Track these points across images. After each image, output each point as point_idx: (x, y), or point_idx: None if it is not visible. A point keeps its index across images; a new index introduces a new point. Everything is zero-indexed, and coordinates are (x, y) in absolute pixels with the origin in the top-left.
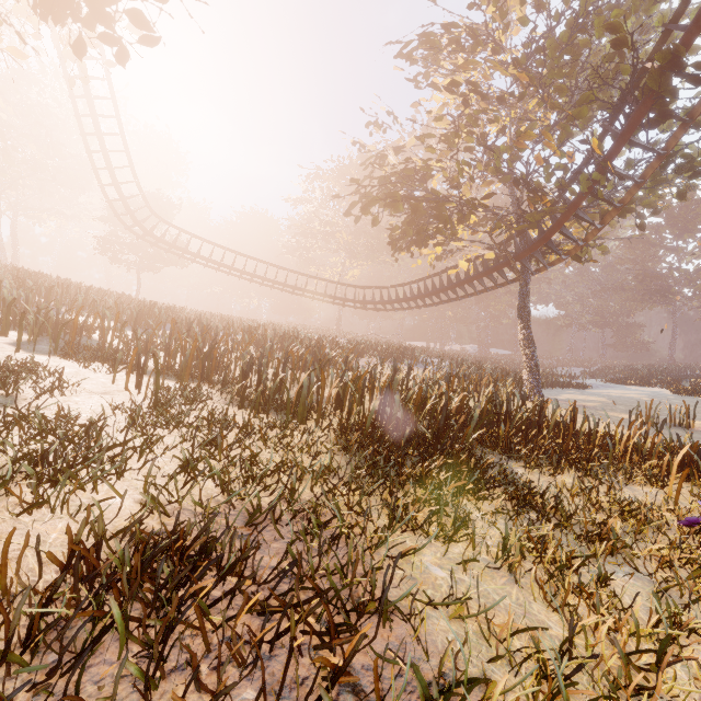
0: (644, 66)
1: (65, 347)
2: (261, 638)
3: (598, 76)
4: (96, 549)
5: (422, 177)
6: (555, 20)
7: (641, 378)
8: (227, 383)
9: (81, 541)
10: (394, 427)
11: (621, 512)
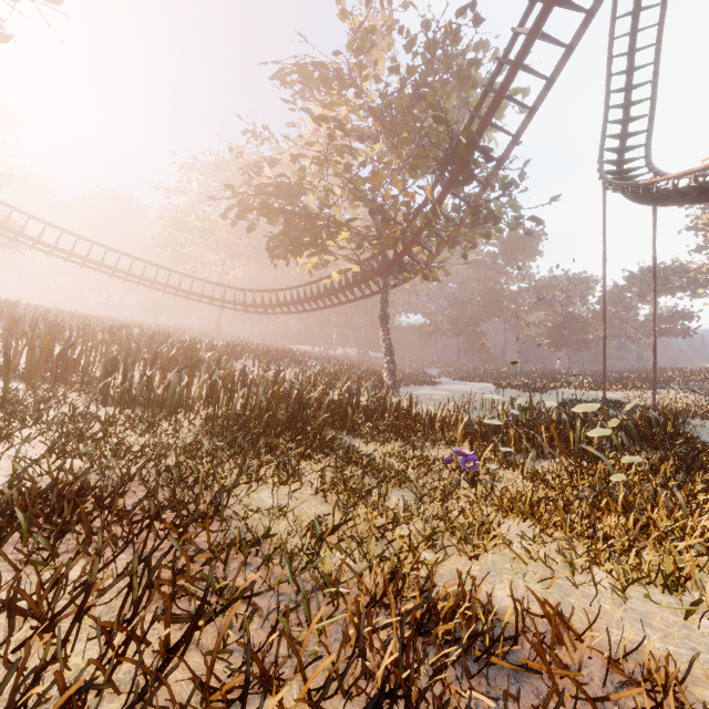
0: (460, 137)
1: None
2: (131, 517)
3: (434, 135)
4: None
5: (297, 193)
6: (403, 82)
7: (479, 376)
8: (86, 384)
9: None
10: (258, 416)
11: (419, 464)
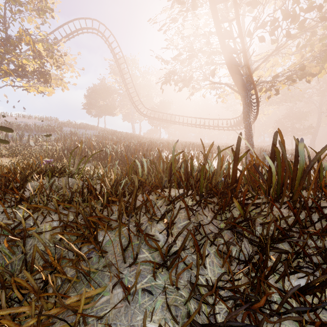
0: None
1: None
2: None
3: None
4: None
5: None
6: None
7: None
8: None
9: None
10: None
11: None
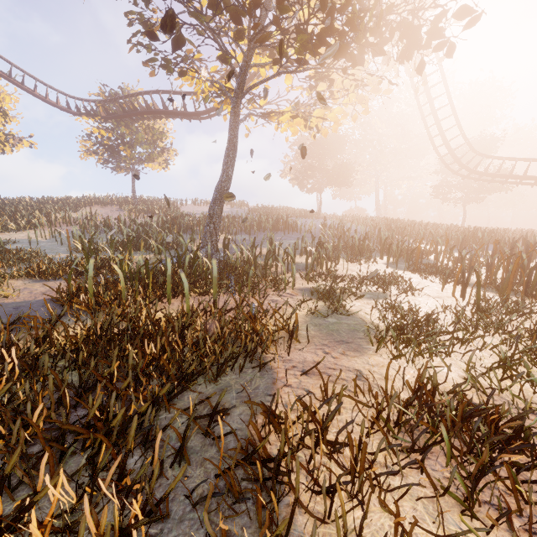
0: None
1: (412, 265)
2: None
3: None
4: (432, 391)
5: None
6: None
7: None
8: None
9: (423, 383)
10: None
11: None
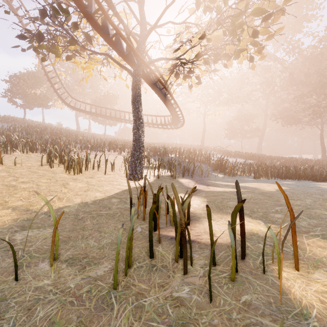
0: None
1: None
2: None
3: None
4: None
5: None
6: None
7: None
8: None
9: None
10: None
11: None
